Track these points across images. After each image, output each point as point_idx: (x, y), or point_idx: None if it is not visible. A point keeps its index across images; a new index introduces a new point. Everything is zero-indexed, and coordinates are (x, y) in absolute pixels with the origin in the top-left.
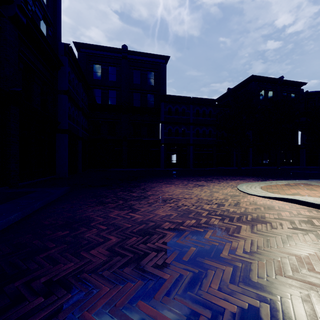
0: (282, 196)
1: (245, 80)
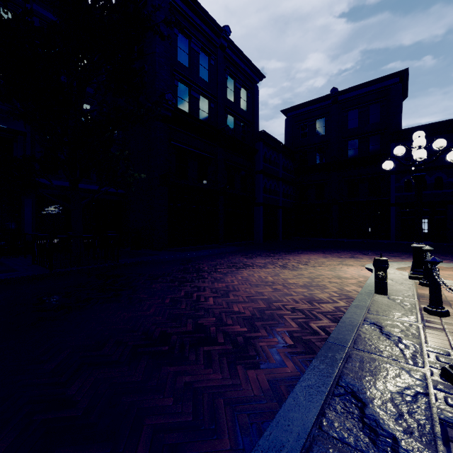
0: None
1: None
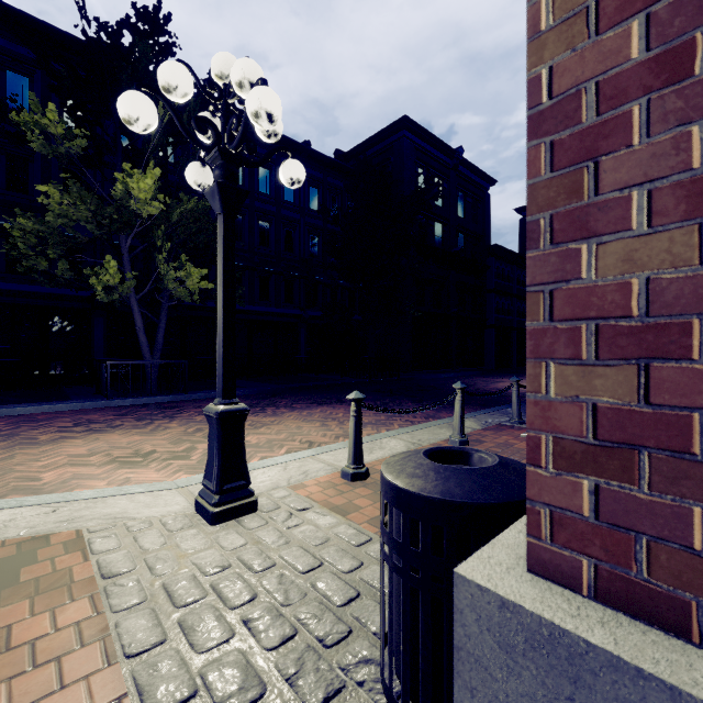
0: None
1: None
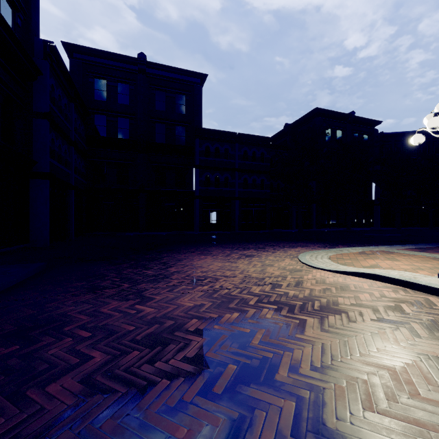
0: (358, 270)
1: (307, 114)
